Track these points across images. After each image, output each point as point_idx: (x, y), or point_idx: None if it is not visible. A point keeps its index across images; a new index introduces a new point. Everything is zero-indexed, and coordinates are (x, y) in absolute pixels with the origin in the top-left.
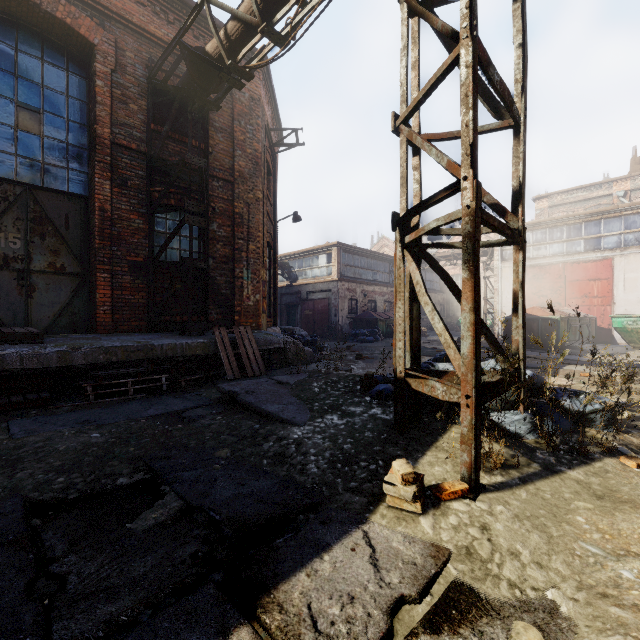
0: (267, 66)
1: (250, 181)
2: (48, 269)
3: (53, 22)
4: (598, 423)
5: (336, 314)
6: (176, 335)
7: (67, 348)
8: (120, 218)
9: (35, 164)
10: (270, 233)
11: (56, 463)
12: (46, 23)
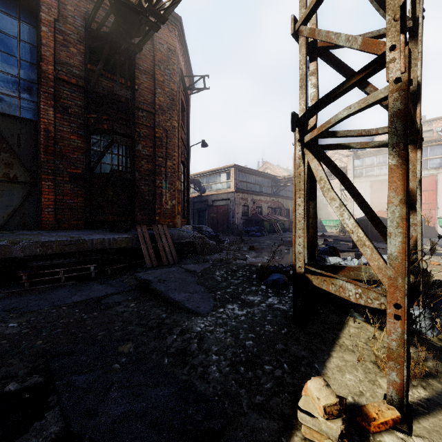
0: (181, 25)
1: (168, 113)
2: (3, 178)
3: None
4: None
5: (233, 216)
6: (107, 231)
7: (6, 243)
8: (62, 138)
9: None
10: (184, 155)
11: None
12: None
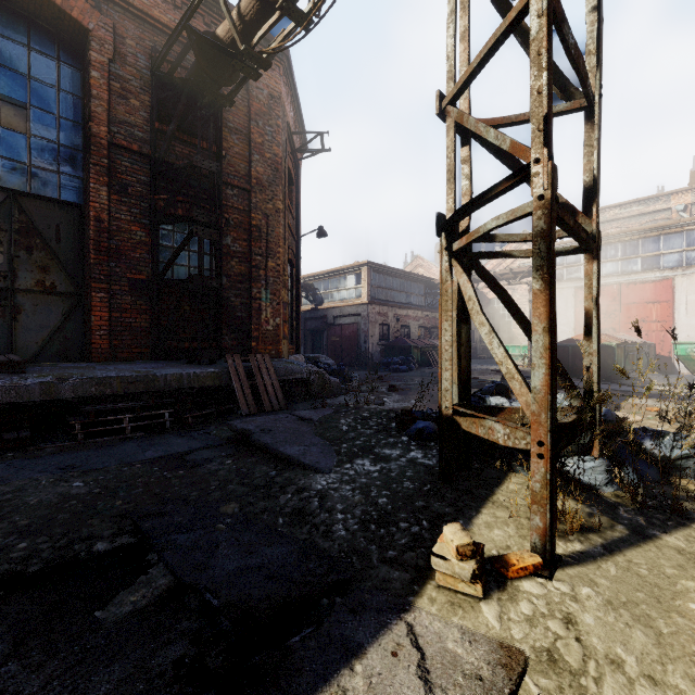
0: (288, 60)
1: (269, 189)
2: (36, 288)
3: (41, 3)
4: (689, 471)
5: (366, 341)
6: (183, 364)
7: (52, 379)
8: (119, 230)
9: (20, 167)
10: (292, 249)
11: (22, 522)
12: (33, 4)
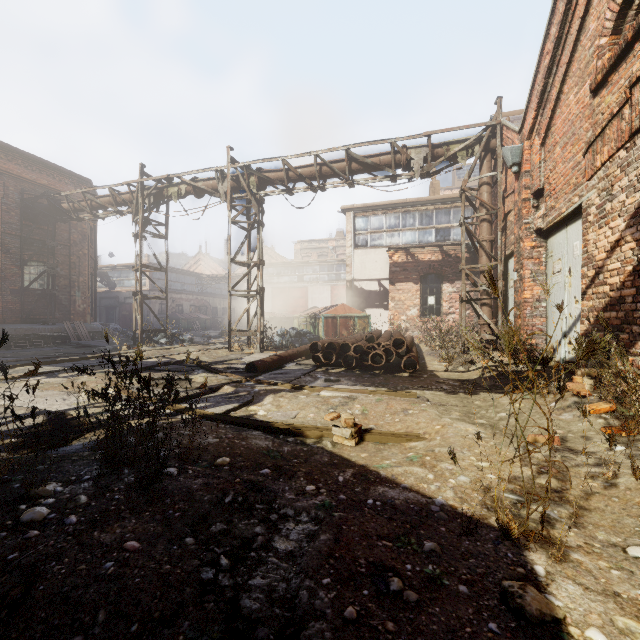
0: (91, 184)
1: (80, 245)
2: None
3: None
4: (187, 341)
5: (148, 314)
6: (41, 325)
7: None
8: (6, 268)
9: None
10: (92, 267)
11: (31, 353)
12: None
